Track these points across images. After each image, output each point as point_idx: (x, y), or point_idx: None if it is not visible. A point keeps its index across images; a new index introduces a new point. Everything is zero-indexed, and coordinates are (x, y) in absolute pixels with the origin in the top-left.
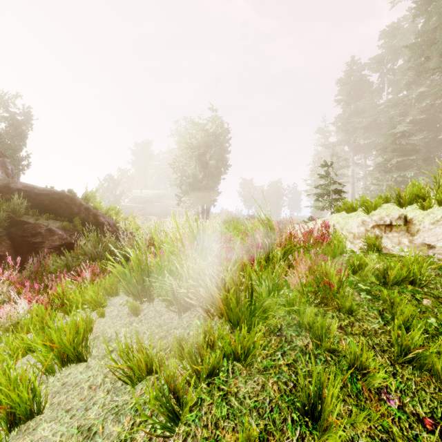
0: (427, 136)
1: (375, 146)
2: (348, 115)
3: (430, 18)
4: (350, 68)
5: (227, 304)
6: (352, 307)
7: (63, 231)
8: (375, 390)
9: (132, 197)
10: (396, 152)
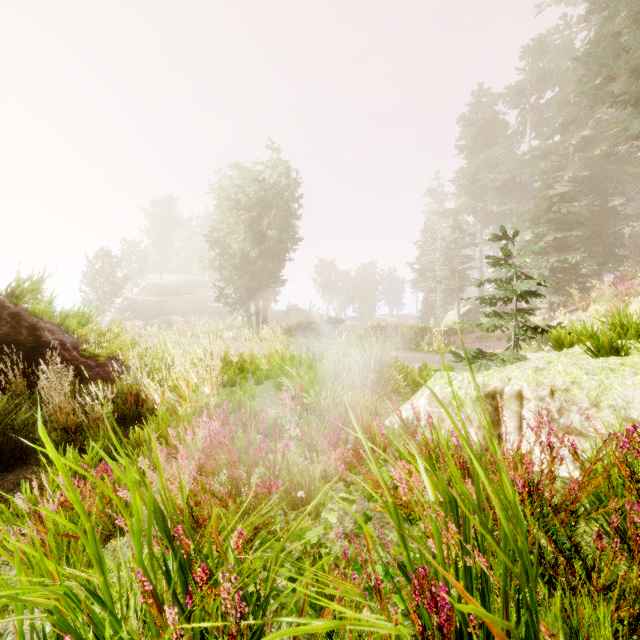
0: (593, 202)
1: (521, 214)
2: (475, 169)
3: (617, 14)
4: (478, 100)
5: None
6: None
7: None
8: None
9: (145, 286)
10: (553, 224)
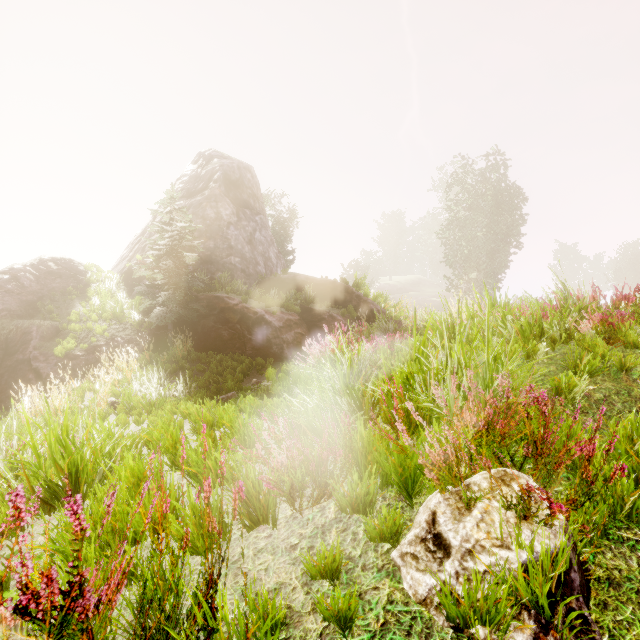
0: None
1: None
2: None
3: None
4: None
5: (523, 334)
6: (635, 342)
7: (341, 317)
8: (632, 379)
9: (379, 287)
10: None
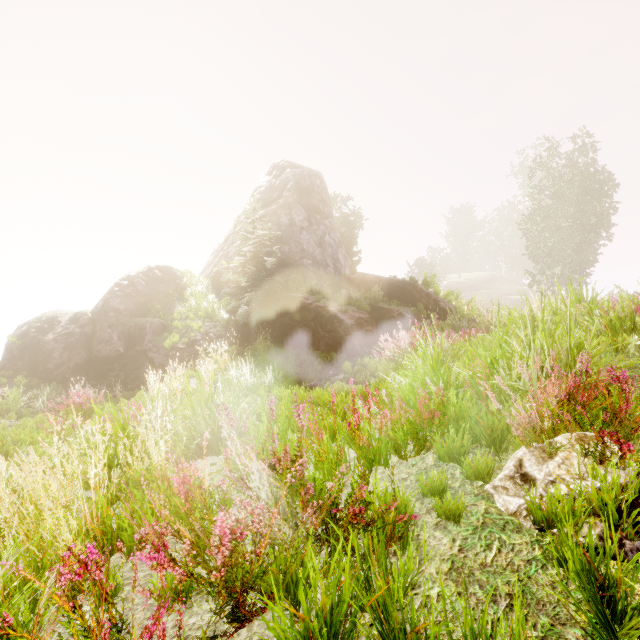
0: None
1: None
2: None
3: None
4: None
5: (612, 328)
6: None
7: (411, 315)
8: None
9: (446, 285)
10: None
